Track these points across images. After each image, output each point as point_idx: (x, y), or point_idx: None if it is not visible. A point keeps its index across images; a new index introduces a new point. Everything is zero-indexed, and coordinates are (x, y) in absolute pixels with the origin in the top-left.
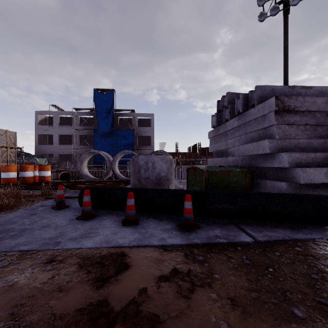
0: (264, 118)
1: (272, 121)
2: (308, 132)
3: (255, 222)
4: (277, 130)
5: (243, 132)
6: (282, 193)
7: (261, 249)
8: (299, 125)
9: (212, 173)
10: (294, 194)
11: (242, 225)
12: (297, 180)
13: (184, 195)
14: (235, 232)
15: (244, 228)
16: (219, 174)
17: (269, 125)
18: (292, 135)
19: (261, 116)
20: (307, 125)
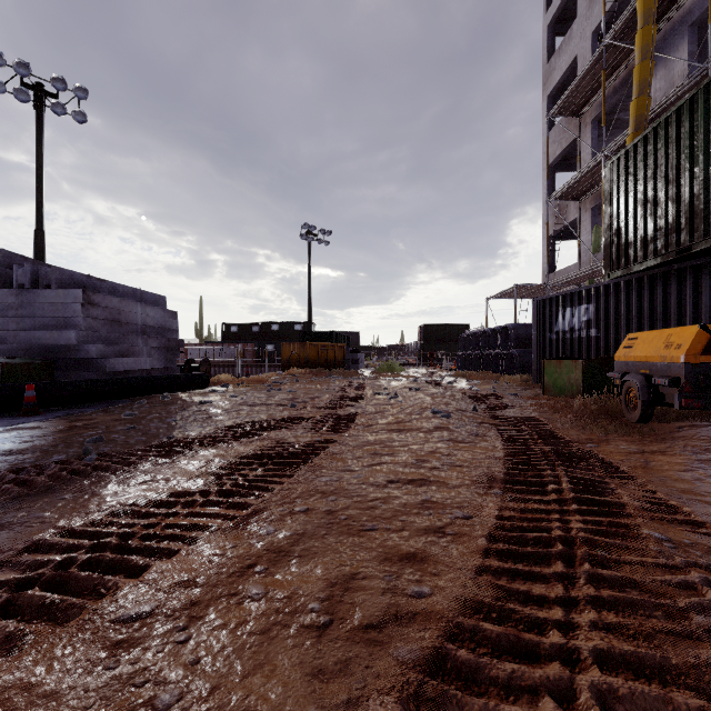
0: (68, 306)
1: (79, 312)
2: (107, 326)
3: (81, 405)
4: (84, 322)
5: (28, 314)
6: (100, 379)
7: (103, 410)
8: (101, 319)
9: (11, 366)
10: (109, 378)
11: (74, 407)
12: (104, 369)
13: (7, 389)
14: (77, 409)
15: (78, 407)
16: (19, 367)
17: (74, 315)
18: (96, 328)
19: (62, 303)
20: (107, 320)
